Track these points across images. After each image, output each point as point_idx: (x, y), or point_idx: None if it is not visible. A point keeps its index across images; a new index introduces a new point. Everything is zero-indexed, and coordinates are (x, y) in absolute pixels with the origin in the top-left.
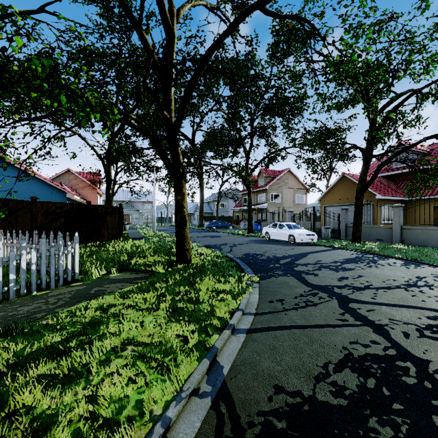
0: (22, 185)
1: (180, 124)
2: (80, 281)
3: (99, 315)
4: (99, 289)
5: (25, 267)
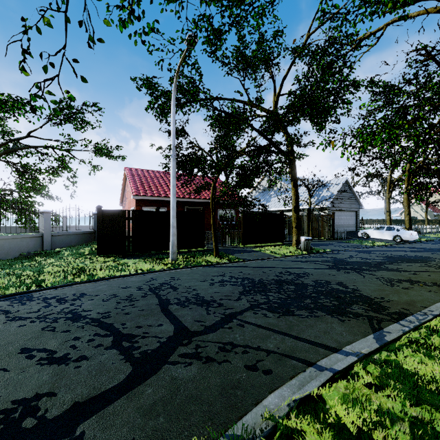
0: None
1: None
2: None
3: None
4: None
5: None
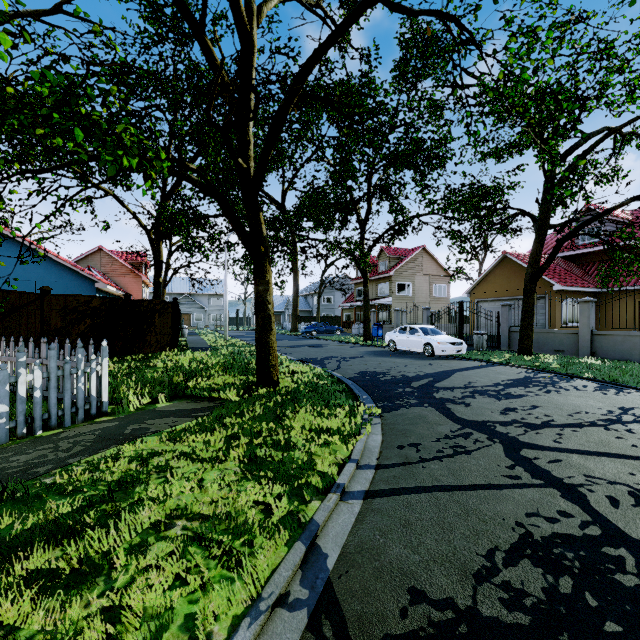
0: (30, 271)
1: (262, 177)
2: (110, 414)
3: (135, 469)
4: (138, 426)
5: (24, 393)
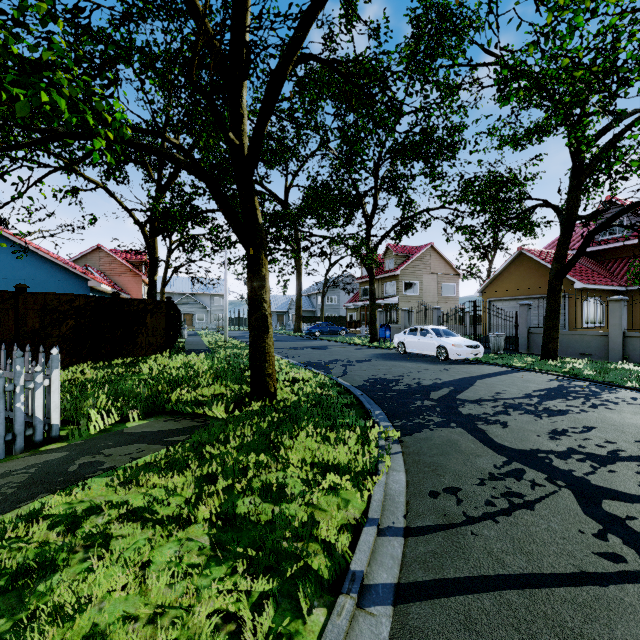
0: (20, 269)
1: (257, 155)
2: (64, 439)
3: (55, 542)
4: (90, 459)
5: None
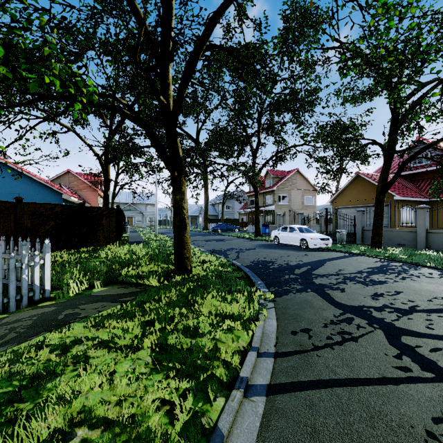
0: (15, 186)
1: (179, 111)
2: (52, 299)
3: (54, 360)
4: (71, 311)
5: None
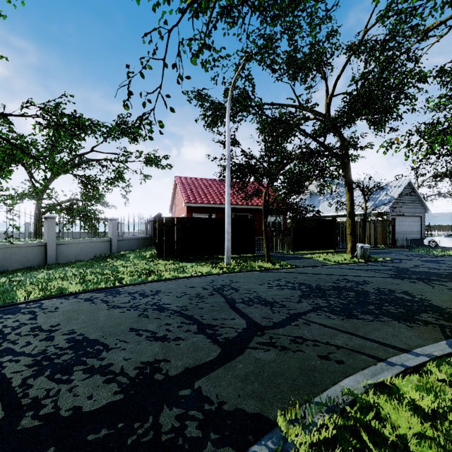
0: None
1: None
2: None
3: None
4: None
5: None
